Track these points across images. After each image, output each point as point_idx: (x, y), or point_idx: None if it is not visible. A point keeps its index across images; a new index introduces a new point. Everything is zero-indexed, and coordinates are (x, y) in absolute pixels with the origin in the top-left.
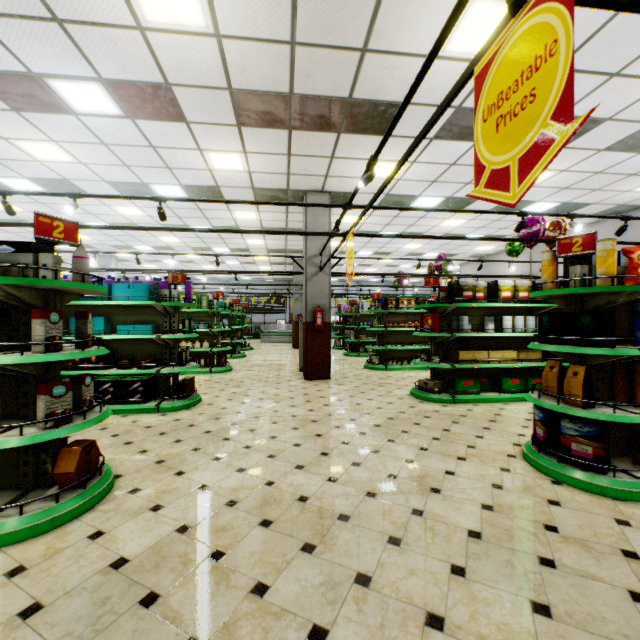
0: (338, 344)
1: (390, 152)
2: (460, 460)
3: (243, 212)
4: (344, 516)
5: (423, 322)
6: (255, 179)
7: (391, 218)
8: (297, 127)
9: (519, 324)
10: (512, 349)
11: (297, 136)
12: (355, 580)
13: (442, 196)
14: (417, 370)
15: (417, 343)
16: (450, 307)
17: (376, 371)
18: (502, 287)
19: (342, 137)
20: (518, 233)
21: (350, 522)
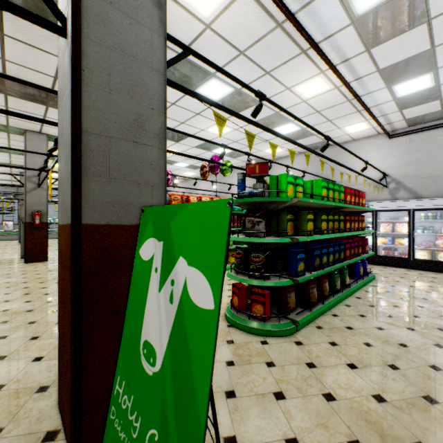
0: None
1: None
2: None
3: None
4: (30, 310)
5: None
6: None
7: None
8: (12, 95)
9: None
10: None
11: (13, 99)
12: (28, 323)
13: None
14: None
15: None
16: None
17: None
18: None
19: (51, 109)
20: None
21: (33, 311)
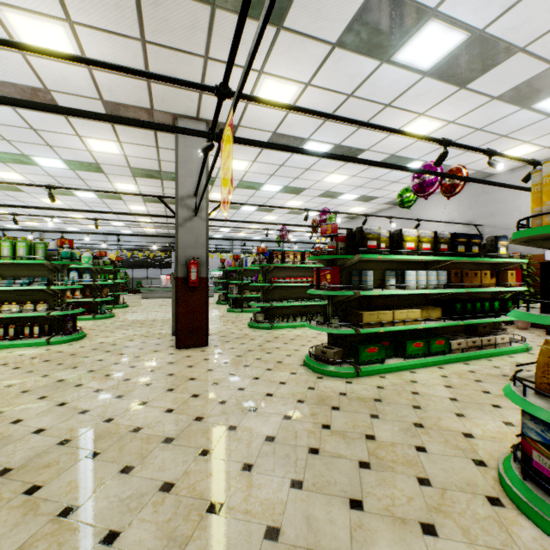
0: (222, 299)
1: (282, 61)
2: (430, 537)
3: (99, 141)
4: None
5: (320, 277)
6: (101, 83)
7: (277, 167)
8: None
9: (422, 279)
10: (412, 307)
11: None
12: None
13: (331, 142)
14: (303, 327)
15: (303, 299)
16: (352, 259)
17: (261, 330)
18: (406, 237)
19: (218, 17)
20: (412, 182)
21: None
